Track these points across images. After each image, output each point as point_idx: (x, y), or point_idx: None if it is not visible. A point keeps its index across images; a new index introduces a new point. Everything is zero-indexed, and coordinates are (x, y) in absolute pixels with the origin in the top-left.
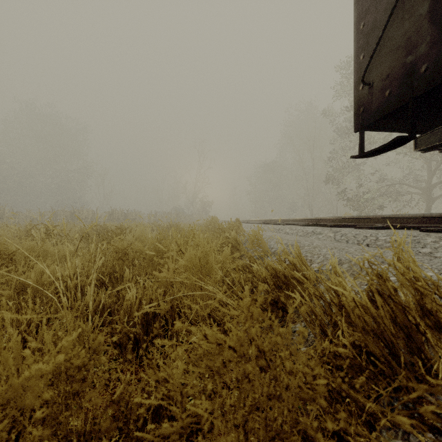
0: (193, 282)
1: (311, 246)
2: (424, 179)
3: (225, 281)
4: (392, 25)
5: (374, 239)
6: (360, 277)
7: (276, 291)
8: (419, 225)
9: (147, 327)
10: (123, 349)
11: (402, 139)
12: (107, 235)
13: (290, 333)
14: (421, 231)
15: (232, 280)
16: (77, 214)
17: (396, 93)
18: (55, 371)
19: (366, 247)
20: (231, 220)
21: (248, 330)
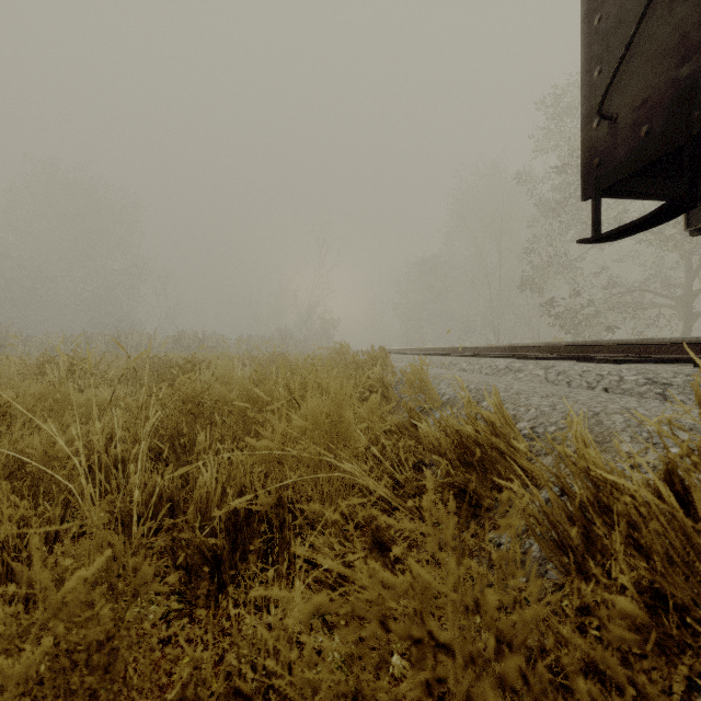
0: (317, 455)
1: (510, 392)
2: (680, 284)
3: (369, 451)
4: (653, 14)
5: (617, 379)
6: (611, 448)
7: (460, 470)
8: (689, 356)
9: (236, 533)
10: (193, 575)
11: (674, 209)
12: (169, 373)
13: (518, 565)
14: (697, 367)
15: (380, 450)
16: (124, 339)
17: (659, 131)
18: (47, 654)
19: (604, 393)
20: (373, 349)
21: (480, 599)
